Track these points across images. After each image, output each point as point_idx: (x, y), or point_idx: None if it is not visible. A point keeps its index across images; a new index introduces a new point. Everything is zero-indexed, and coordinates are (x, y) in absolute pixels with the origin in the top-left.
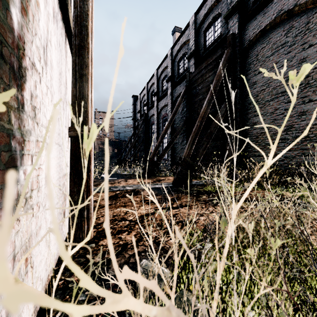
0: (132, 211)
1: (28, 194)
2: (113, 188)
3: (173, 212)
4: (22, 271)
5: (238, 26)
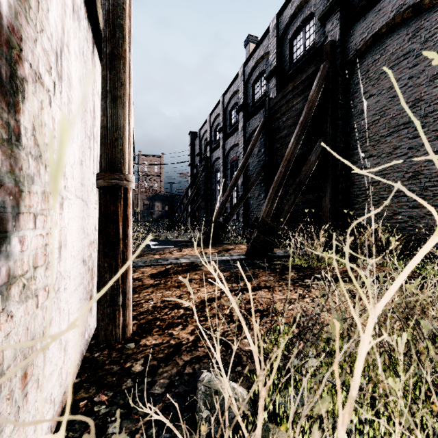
0: (187, 303)
1: (28, 274)
2: (162, 261)
3: (248, 296)
4: (17, 394)
5: (339, 31)
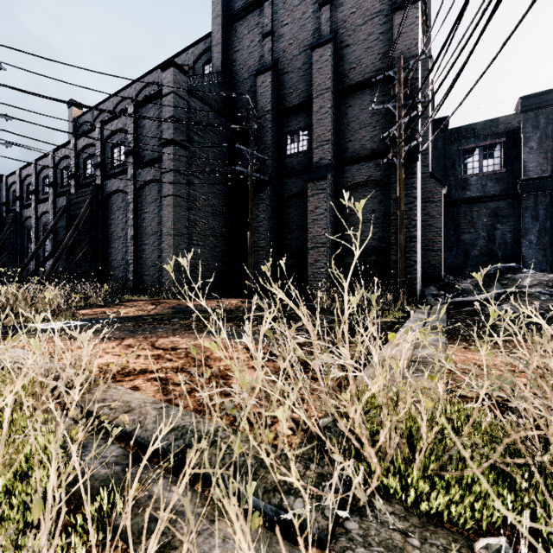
0: None
1: None
2: None
3: None
4: None
5: (101, 180)
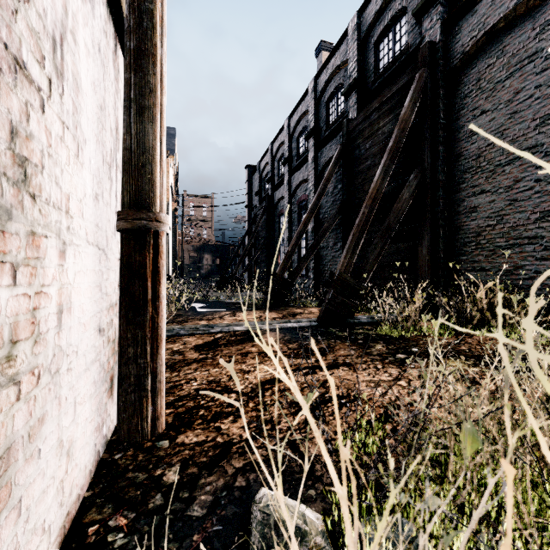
0: (231, 402)
1: (1, 352)
2: (211, 328)
3: (321, 376)
4: None
5: (441, 29)
